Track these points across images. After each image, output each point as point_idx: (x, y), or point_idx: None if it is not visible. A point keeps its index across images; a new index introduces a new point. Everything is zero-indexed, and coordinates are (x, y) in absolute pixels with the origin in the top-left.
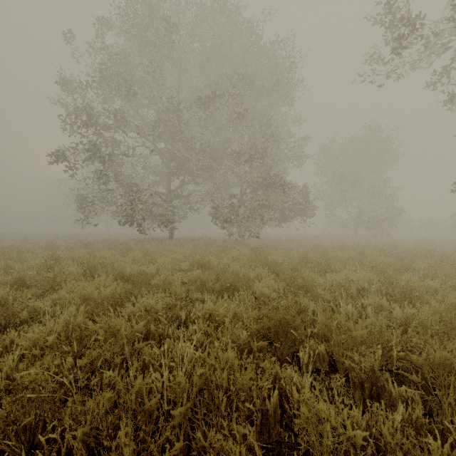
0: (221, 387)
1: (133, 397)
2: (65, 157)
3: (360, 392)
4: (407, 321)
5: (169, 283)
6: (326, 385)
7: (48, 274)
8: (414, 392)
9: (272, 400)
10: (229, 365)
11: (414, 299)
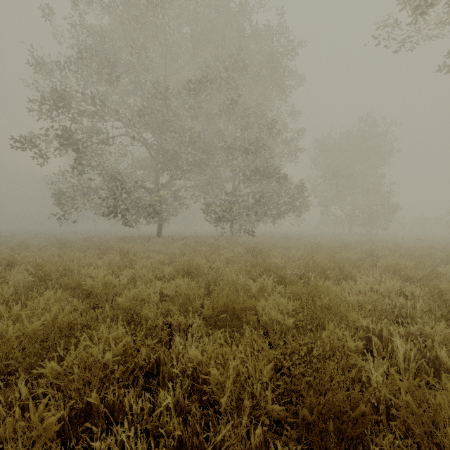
0: None
1: None
2: (37, 146)
3: None
4: None
5: (142, 300)
6: None
7: None
8: None
9: None
10: None
11: None
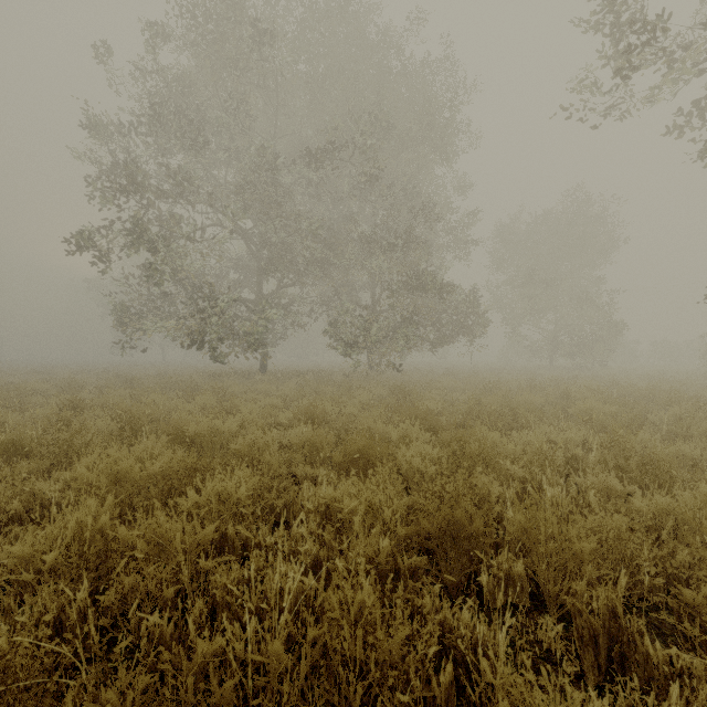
0: (352, 659)
1: (190, 681)
2: (94, 244)
3: (592, 654)
4: (658, 518)
5: (259, 448)
6: (529, 634)
7: (60, 434)
8: (693, 660)
9: (443, 679)
10: (364, 614)
11: (663, 477)
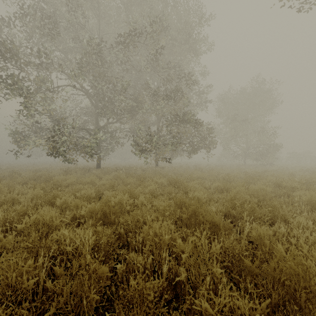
0: None
1: None
2: None
3: None
4: None
5: (10, 283)
6: None
7: None
8: None
9: None
10: None
11: None
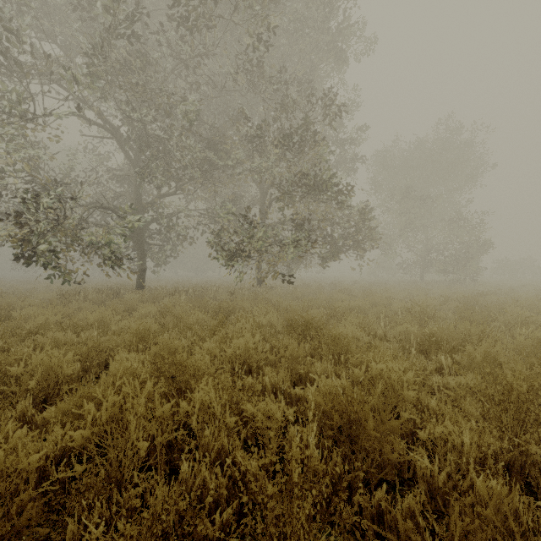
0: None
1: None
2: None
3: None
4: None
5: None
6: None
7: None
8: None
9: None
10: None
11: None
